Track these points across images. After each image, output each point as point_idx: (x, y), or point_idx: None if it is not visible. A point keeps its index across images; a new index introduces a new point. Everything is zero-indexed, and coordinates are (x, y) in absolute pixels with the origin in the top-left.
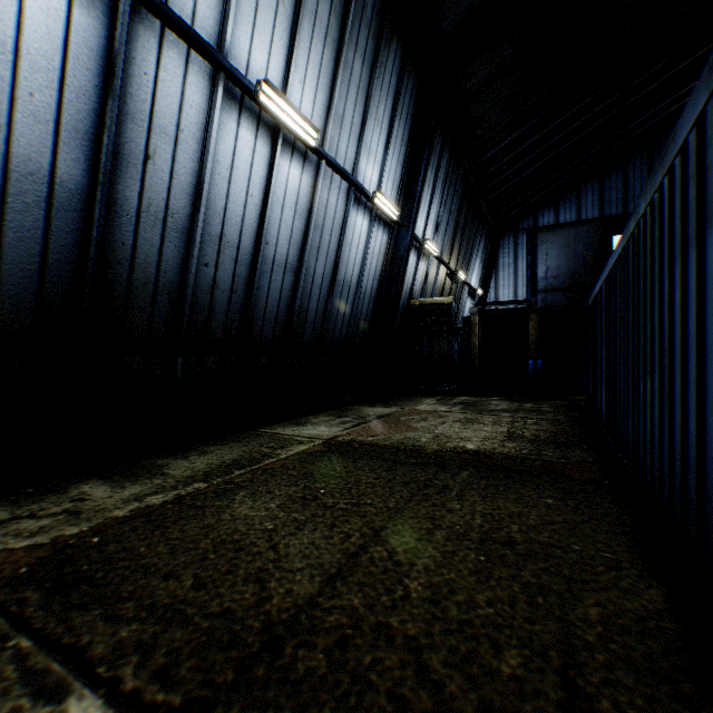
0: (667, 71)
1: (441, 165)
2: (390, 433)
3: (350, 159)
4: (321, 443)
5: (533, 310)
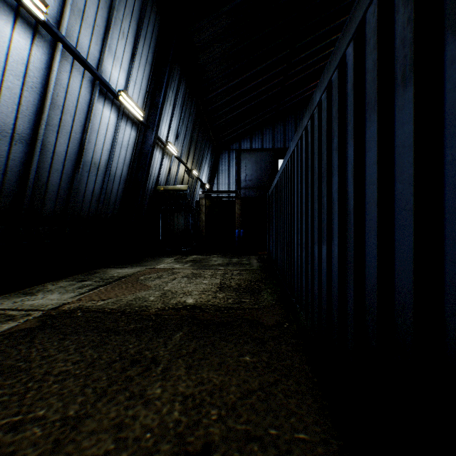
0: (304, 72)
1: (180, 91)
2: (123, 295)
3: (94, 55)
4: (38, 317)
5: (238, 197)
